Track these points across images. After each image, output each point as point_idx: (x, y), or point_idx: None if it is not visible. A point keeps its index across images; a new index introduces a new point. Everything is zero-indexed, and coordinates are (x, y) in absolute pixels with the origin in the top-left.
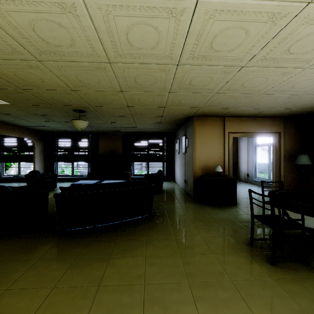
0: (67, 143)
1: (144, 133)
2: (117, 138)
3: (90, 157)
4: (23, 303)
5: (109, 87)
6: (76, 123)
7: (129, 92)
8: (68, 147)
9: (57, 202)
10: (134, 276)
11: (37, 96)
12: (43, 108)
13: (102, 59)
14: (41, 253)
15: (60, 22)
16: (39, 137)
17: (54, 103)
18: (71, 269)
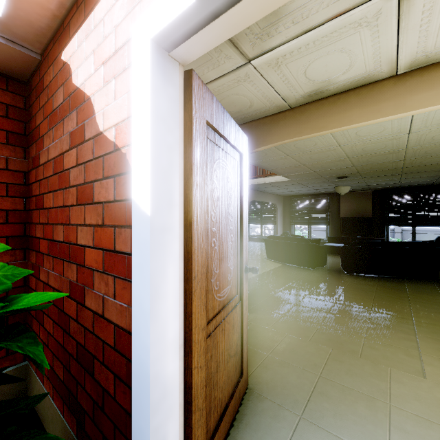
0: (304, 206)
1: (407, 187)
2: (363, 197)
3: (329, 219)
4: (362, 294)
5: (392, 159)
6: (340, 189)
7: (412, 159)
8: (305, 209)
9: (347, 252)
10: (437, 302)
11: (318, 173)
12: (311, 179)
13: (400, 149)
14: (347, 281)
15: (384, 143)
16: (279, 201)
17: (325, 175)
18: (379, 290)
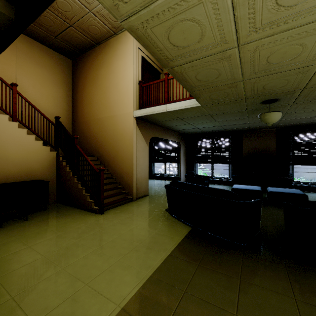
0: (207, 145)
1: (314, 124)
2: (267, 135)
3: (232, 158)
4: None
5: None
6: (270, 116)
7: None
8: (207, 148)
9: None
10: None
11: (245, 88)
12: (227, 105)
13: None
14: None
15: None
16: (183, 139)
17: (251, 95)
18: None
